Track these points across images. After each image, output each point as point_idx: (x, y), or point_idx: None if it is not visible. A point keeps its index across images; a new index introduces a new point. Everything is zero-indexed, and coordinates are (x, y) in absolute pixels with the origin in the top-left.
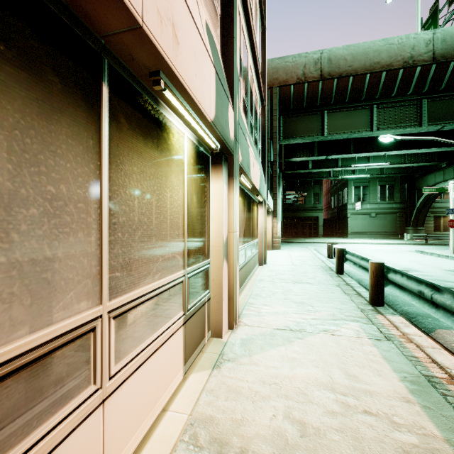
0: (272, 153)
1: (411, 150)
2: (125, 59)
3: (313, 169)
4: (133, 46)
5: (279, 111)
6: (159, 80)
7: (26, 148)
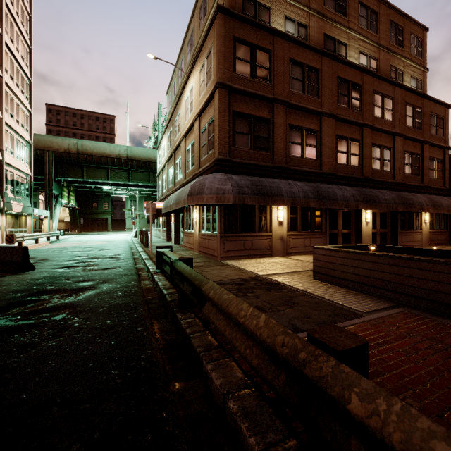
0: (53, 183)
1: (139, 187)
2: None
3: (95, 189)
4: None
5: (56, 161)
6: None
7: None
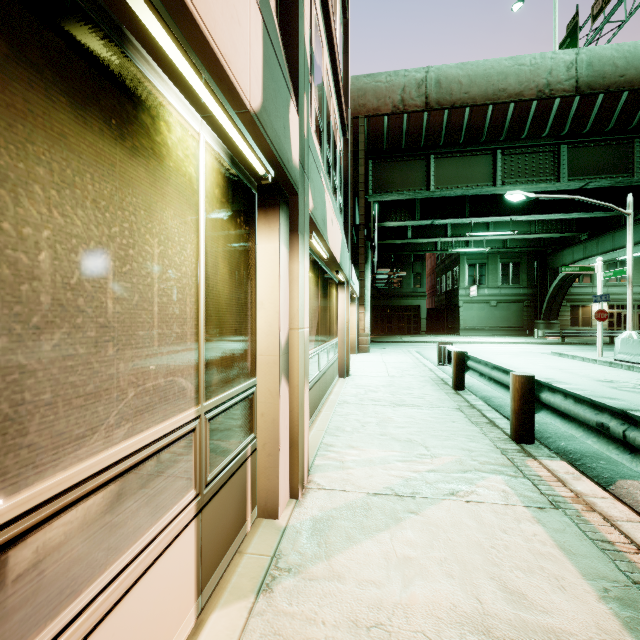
0: (357, 214)
1: (544, 214)
2: None
3: (413, 238)
4: None
5: (367, 152)
6: None
7: None
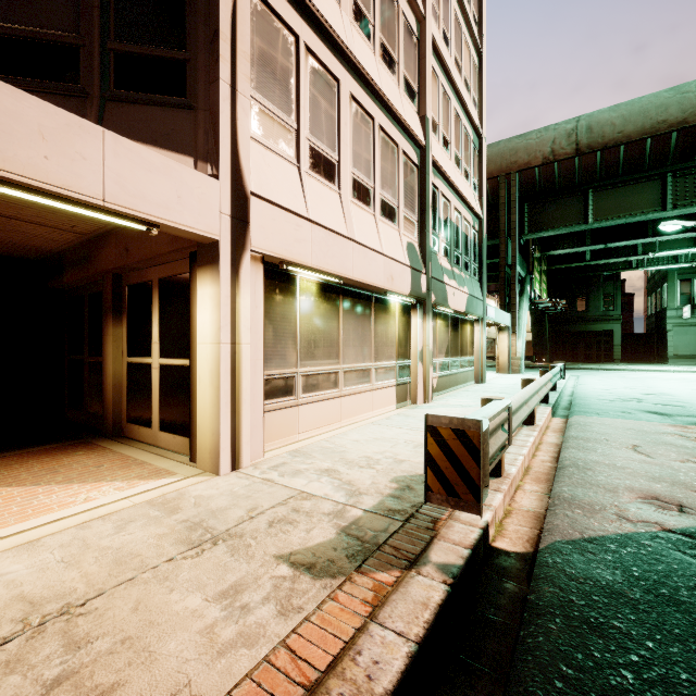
0: None
1: None
2: (377, 291)
3: (592, 260)
4: (380, 290)
5: (521, 198)
6: (387, 294)
7: (362, 325)
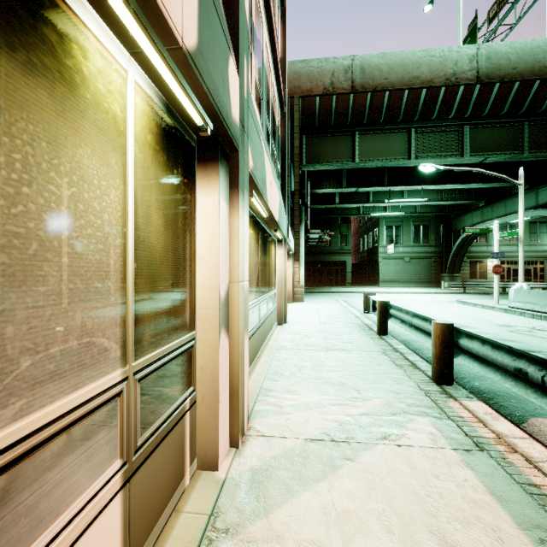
0: (293, 181)
1: (449, 184)
2: None
3: (340, 204)
4: None
5: (301, 128)
6: None
7: None
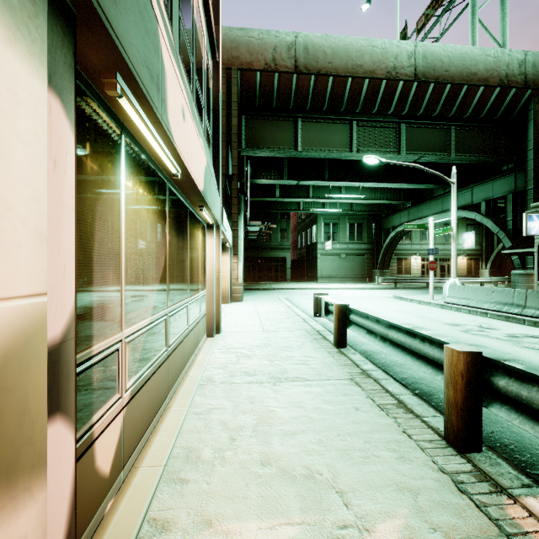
0: (231, 166)
1: (384, 183)
2: None
3: (281, 197)
4: None
5: (240, 107)
6: None
7: None
